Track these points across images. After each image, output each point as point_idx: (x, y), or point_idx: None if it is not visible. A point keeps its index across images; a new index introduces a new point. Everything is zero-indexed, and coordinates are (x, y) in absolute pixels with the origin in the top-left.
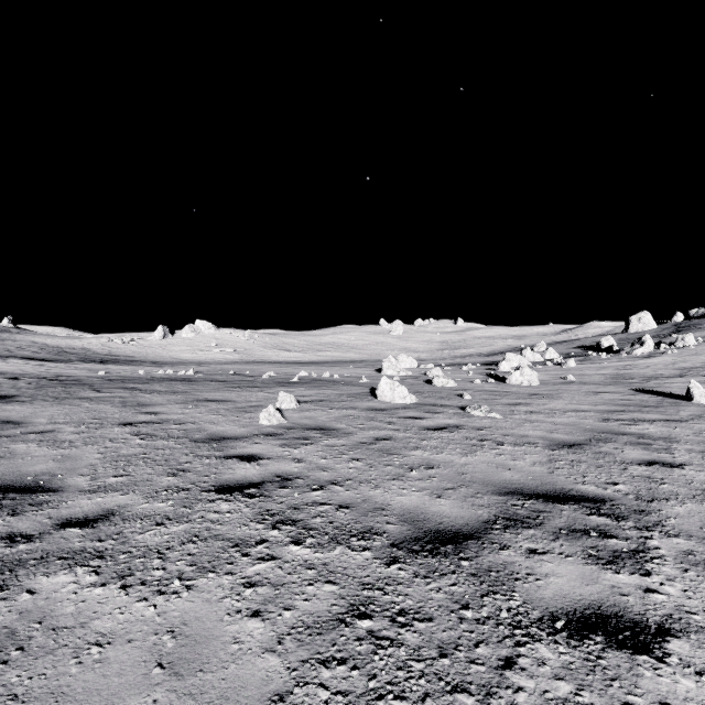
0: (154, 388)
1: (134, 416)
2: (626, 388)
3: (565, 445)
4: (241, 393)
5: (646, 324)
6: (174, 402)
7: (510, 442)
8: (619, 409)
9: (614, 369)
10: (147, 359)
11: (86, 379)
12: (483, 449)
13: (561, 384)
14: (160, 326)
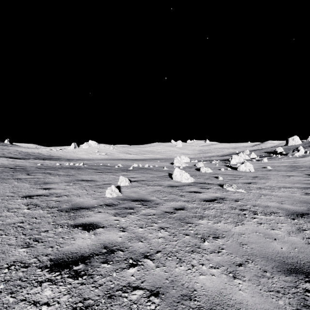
0: (58, 173)
1: (36, 191)
2: (301, 173)
3: (298, 214)
4: (102, 176)
5: (296, 141)
6: (64, 181)
7: (260, 211)
8: (308, 186)
9: (288, 163)
10: (66, 158)
11: (28, 168)
12: (246, 218)
13: (266, 171)
14: (73, 143)
